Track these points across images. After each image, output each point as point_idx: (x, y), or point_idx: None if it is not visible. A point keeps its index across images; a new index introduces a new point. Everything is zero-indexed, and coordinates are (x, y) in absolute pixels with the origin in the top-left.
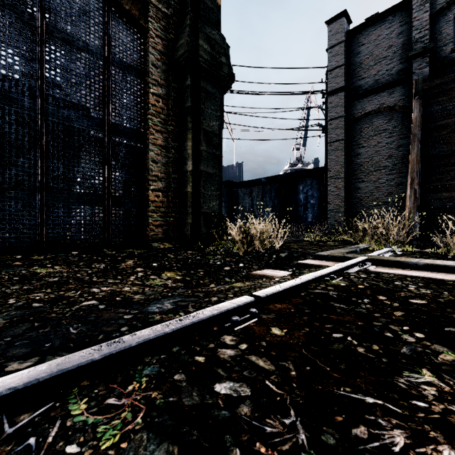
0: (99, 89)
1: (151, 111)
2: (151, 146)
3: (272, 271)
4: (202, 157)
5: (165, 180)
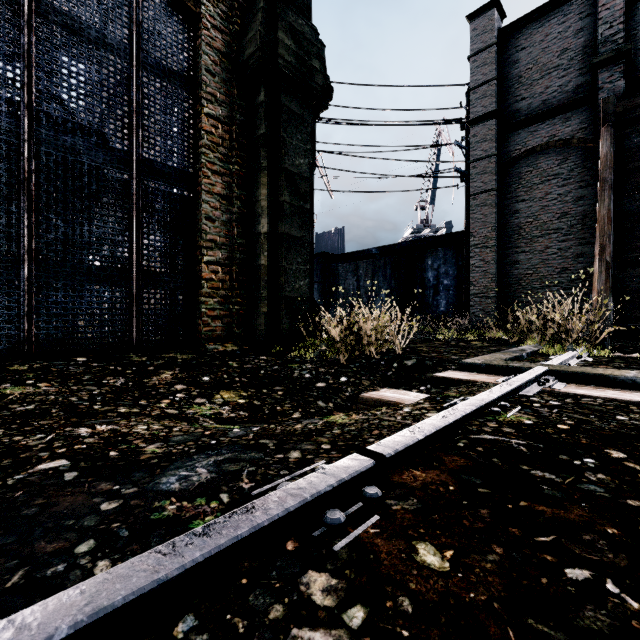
0: (123, 105)
1: (205, 141)
2: (204, 194)
3: (395, 392)
4: (284, 212)
5: (226, 247)
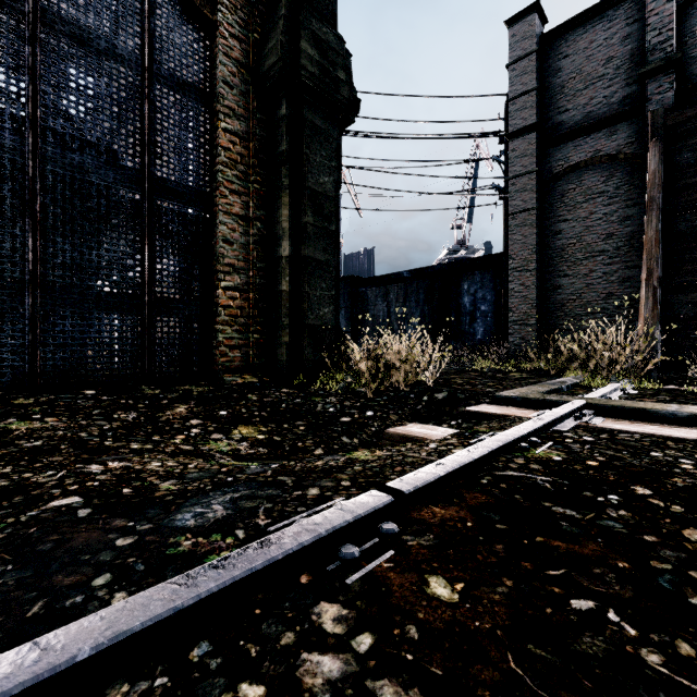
0: (135, 120)
1: (223, 158)
2: (221, 215)
3: (423, 427)
4: (307, 234)
5: (245, 272)
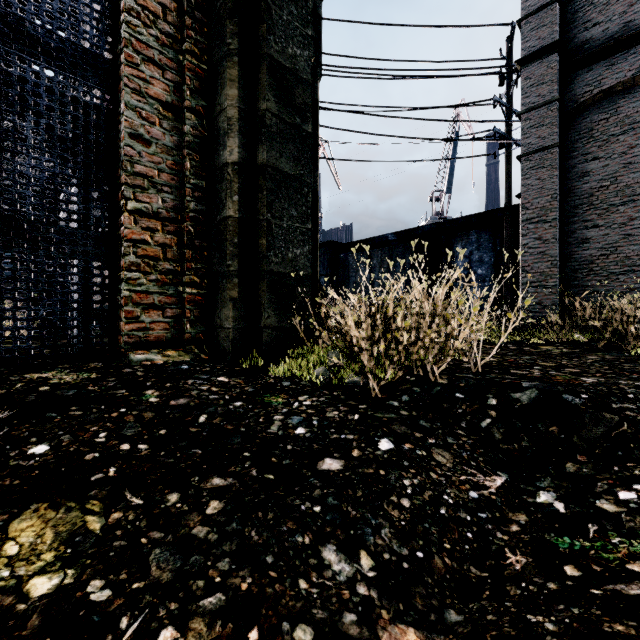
0: None
1: (130, 3)
2: (128, 94)
3: None
4: (267, 129)
5: (172, 190)
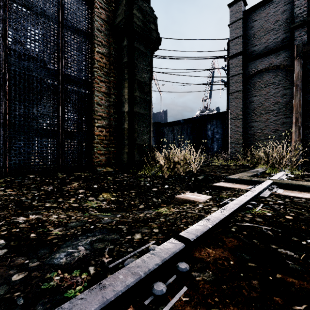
0: (54, 46)
1: (96, 65)
2: (96, 92)
3: (194, 194)
4: (136, 101)
5: (107, 119)
